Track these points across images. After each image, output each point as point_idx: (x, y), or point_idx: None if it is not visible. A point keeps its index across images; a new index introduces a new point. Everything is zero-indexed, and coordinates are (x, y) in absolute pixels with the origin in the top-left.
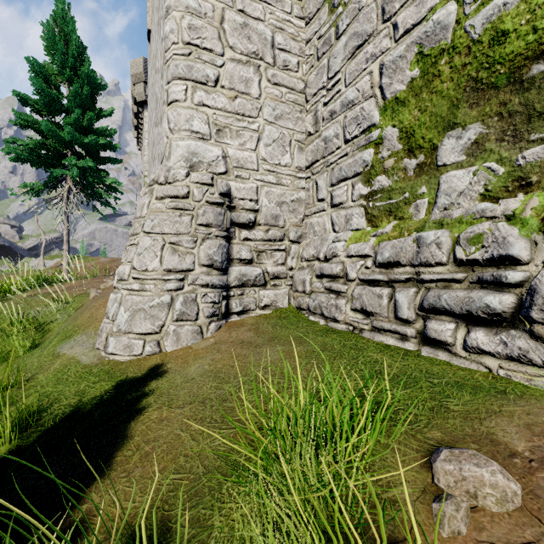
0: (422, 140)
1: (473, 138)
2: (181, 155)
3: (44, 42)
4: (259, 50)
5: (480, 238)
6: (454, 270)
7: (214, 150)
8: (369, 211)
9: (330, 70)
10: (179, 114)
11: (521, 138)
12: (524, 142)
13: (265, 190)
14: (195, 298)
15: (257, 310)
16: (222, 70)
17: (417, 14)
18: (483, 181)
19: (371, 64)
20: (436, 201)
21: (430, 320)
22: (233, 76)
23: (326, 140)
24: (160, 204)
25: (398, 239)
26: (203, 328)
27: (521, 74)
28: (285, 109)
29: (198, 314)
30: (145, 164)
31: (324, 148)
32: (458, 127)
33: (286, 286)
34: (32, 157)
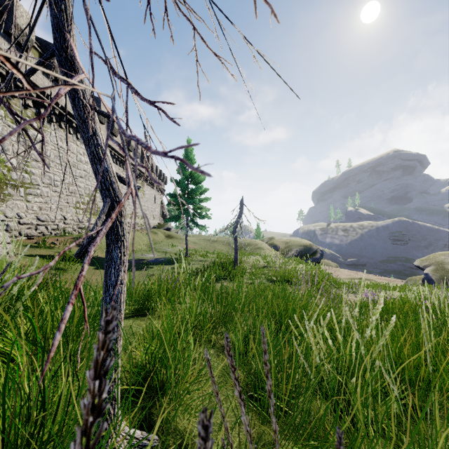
0: None
1: None
2: None
3: None
4: None
5: None
6: None
7: None
8: None
9: None
10: None
11: None
12: None
13: None
14: None
15: None
16: None
17: None
18: None
19: None
20: None
21: None
22: None
23: None
24: None
25: None
26: None
27: None
28: None
29: None
30: None
31: None
32: None
33: None
34: None
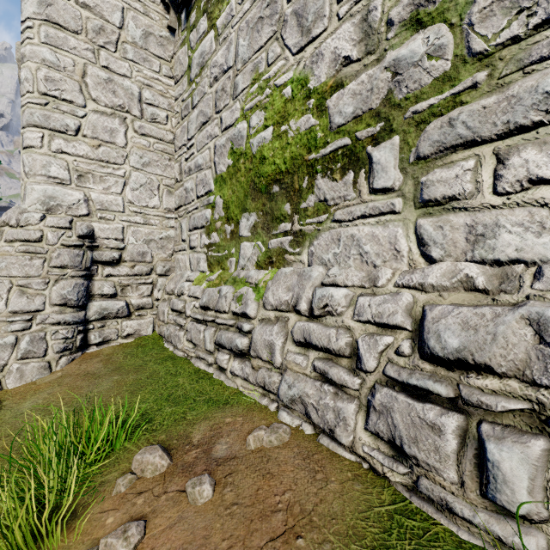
0: (233, 214)
1: (253, 222)
2: (37, 198)
3: None
4: (125, 104)
5: (242, 297)
6: (231, 317)
7: (75, 193)
8: (209, 258)
9: (188, 133)
10: (35, 159)
11: (270, 231)
12: (271, 234)
13: (132, 230)
14: (45, 336)
15: (119, 340)
16: (84, 120)
17: (231, 118)
18: (257, 254)
19: (210, 141)
20: (239, 261)
21: (219, 351)
22: (96, 126)
23: (187, 191)
24: (9, 247)
25: (213, 288)
26: (52, 363)
27: (270, 189)
28: (153, 157)
29: (47, 350)
30: None
31: (185, 197)
32: (248, 212)
33: (152, 315)
34: None
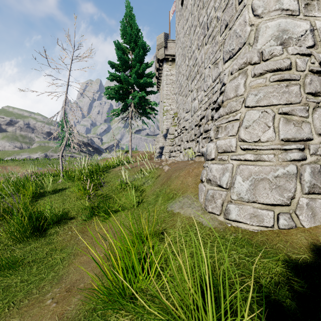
0: None
1: None
2: (270, 35)
3: (121, 32)
4: None
5: None
6: None
7: (302, 24)
8: None
9: None
10: None
11: None
12: None
13: None
14: (320, 170)
15: None
16: None
17: None
18: None
19: None
20: None
21: None
22: None
23: None
24: (260, 79)
25: None
26: None
27: None
28: None
29: None
30: (164, 95)
31: None
32: None
33: None
34: (116, 95)
